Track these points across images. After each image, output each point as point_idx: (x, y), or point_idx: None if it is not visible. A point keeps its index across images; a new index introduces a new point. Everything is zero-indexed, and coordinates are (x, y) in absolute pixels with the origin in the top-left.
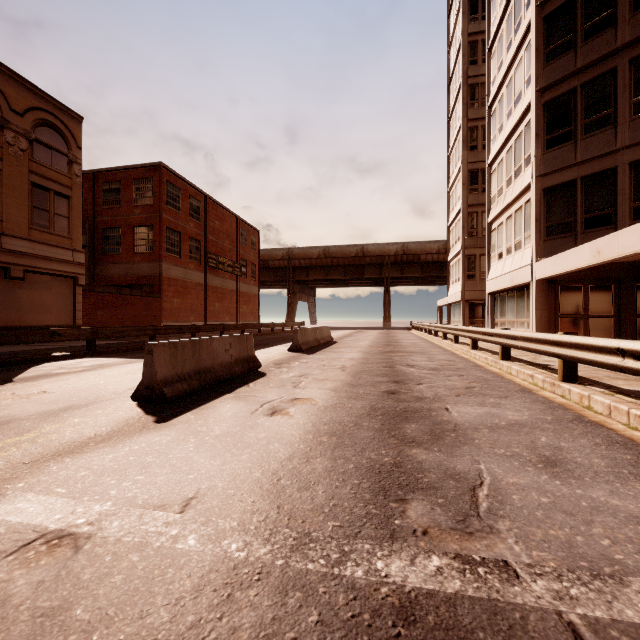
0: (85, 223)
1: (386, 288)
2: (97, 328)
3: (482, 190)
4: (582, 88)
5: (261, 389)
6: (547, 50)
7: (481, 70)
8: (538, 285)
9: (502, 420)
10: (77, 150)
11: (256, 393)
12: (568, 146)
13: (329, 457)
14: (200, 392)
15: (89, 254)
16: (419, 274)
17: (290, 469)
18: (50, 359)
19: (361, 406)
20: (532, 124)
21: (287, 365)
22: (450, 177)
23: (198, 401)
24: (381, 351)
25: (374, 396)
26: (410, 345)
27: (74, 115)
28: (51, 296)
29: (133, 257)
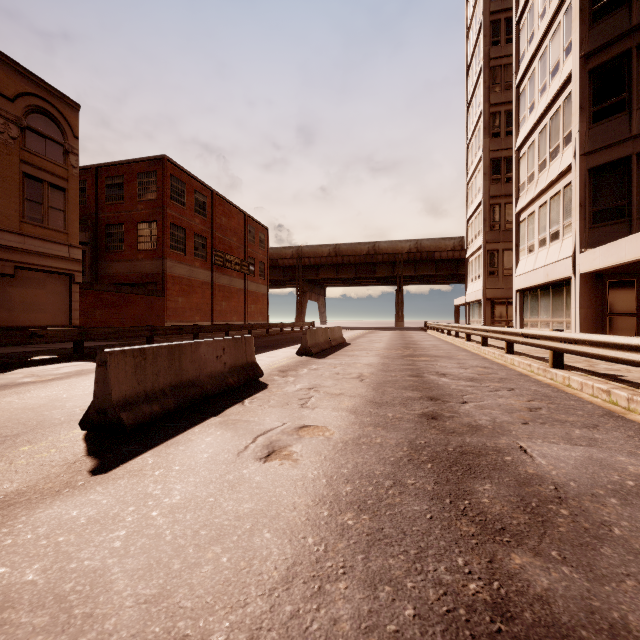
0: (88, 220)
1: (399, 287)
2: (85, 329)
3: (505, 180)
4: (638, 49)
5: (258, 409)
6: (594, 9)
7: (504, 51)
8: (582, 280)
9: (624, 475)
10: (74, 140)
11: (250, 416)
12: (620, 118)
13: (361, 577)
14: (178, 414)
15: (92, 252)
16: (433, 272)
17: (286, 620)
18: (29, 364)
19: (395, 442)
20: (575, 95)
21: (294, 373)
22: (469, 168)
23: (170, 430)
24: (401, 355)
25: (409, 423)
26: (431, 347)
27: (70, 102)
28: (45, 294)
29: (136, 254)
